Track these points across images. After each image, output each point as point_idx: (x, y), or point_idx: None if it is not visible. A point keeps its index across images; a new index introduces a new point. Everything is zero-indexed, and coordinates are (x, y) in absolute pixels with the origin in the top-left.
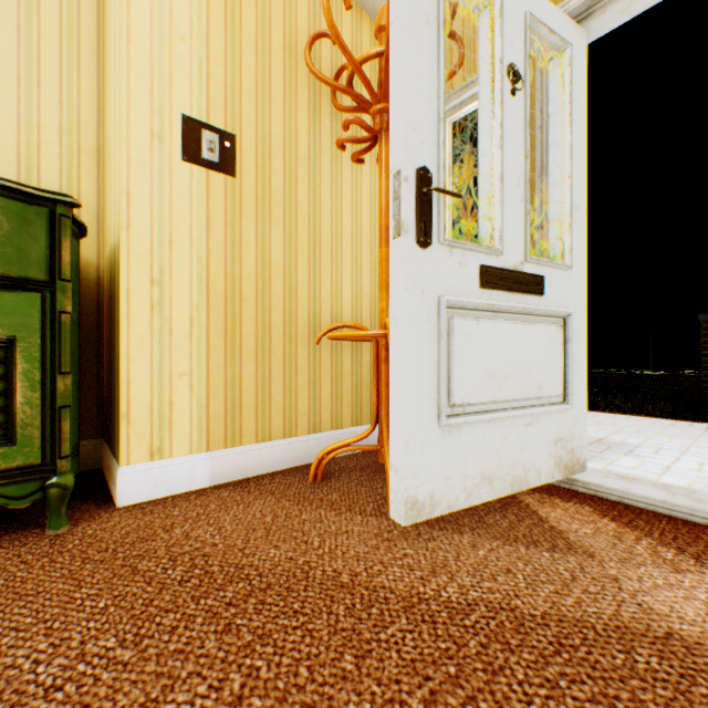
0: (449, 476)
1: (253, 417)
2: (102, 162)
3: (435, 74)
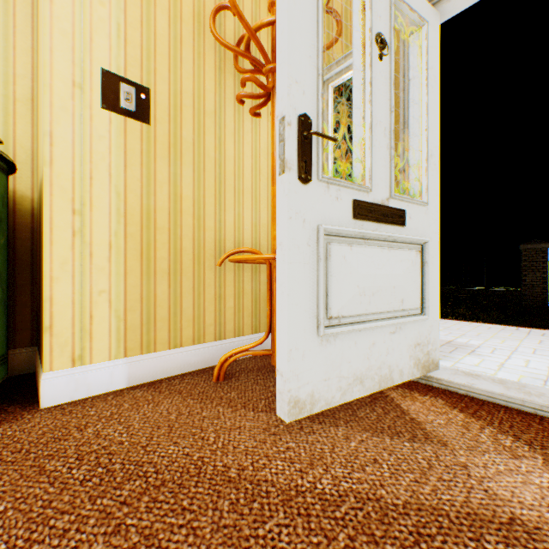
0: (327, 378)
1: (166, 327)
2: (36, 110)
3: (315, 36)
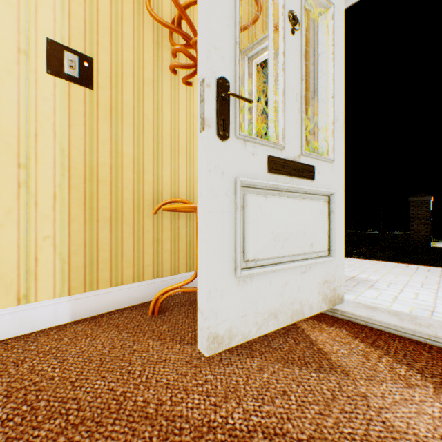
0: (244, 314)
1: (108, 268)
2: None
3: (232, 8)
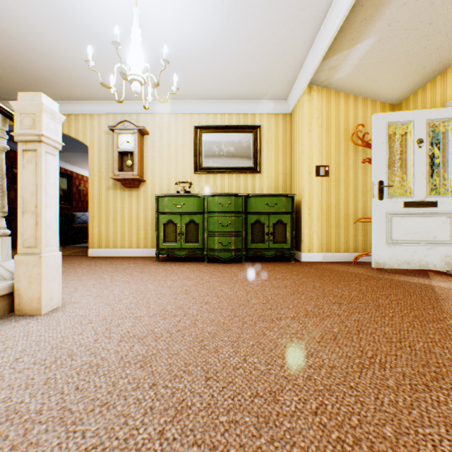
0: (390, 258)
1: (334, 245)
2: (290, 175)
3: (384, 155)
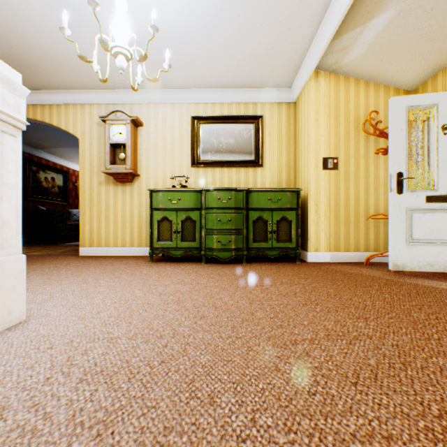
0: (410, 260)
1: (343, 244)
2: (294, 169)
3: (404, 144)
